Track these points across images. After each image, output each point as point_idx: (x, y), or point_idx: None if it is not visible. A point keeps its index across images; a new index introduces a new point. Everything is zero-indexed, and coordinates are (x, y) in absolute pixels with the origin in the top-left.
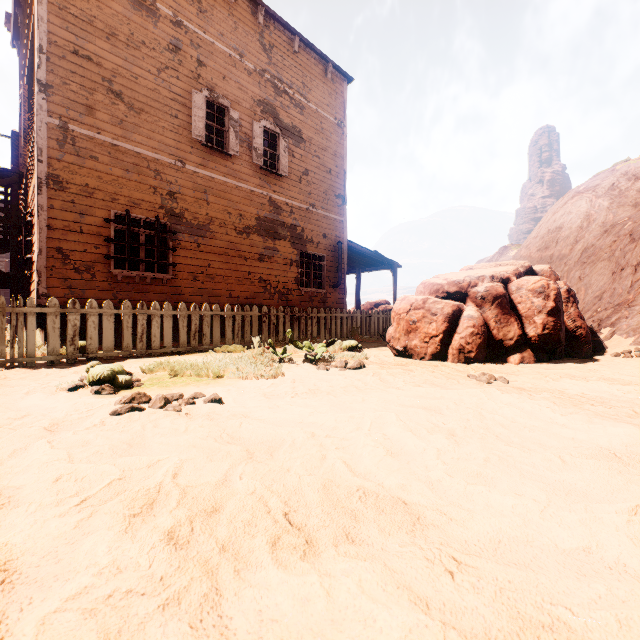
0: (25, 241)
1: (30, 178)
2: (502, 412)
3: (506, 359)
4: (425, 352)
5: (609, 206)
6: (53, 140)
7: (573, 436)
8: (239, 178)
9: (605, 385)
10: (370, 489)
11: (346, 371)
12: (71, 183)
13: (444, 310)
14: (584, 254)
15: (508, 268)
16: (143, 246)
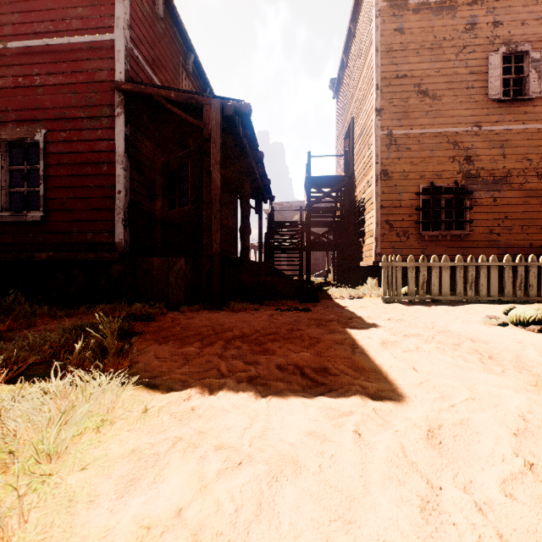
0: (358, 219)
1: (358, 177)
2: None
3: None
4: None
5: None
6: (383, 146)
7: None
8: (541, 119)
9: None
10: None
11: None
12: (393, 172)
13: None
14: None
15: None
16: (443, 209)
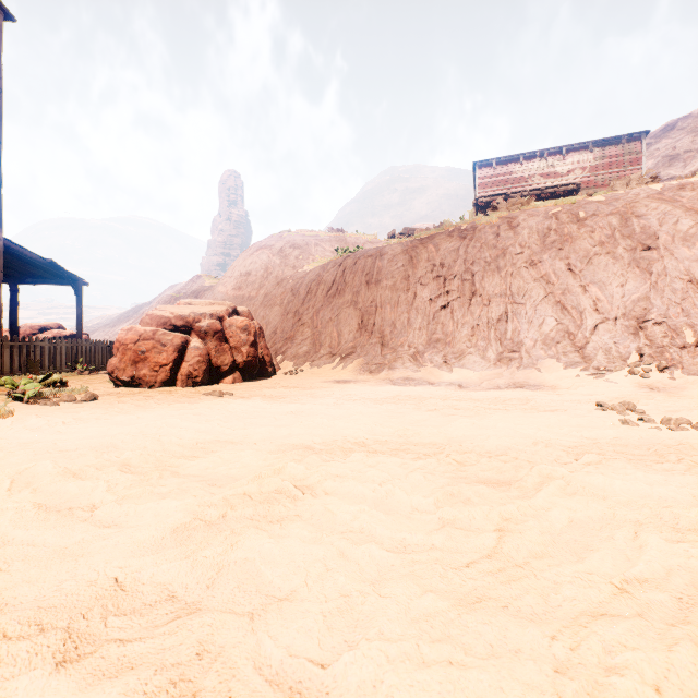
0: None
1: None
2: (240, 408)
3: (223, 381)
4: (155, 380)
5: (280, 264)
6: None
7: (276, 411)
8: None
9: (284, 389)
10: (203, 441)
11: (84, 403)
12: None
13: (174, 341)
14: (266, 298)
15: (222, 308)
16: None
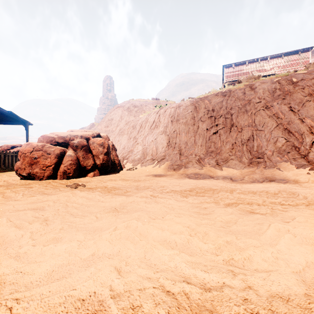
0: None
1: None
2: (78, 201)
3: (88, 175)
4: (43, 175)
5: (128, 114)
6: None
7: (104, 205)
8: None
9: (121, 182)
10: None
11: None
12: None
13: (55, 152)
14: (120, 131)
15: (89, 133)
16: None
